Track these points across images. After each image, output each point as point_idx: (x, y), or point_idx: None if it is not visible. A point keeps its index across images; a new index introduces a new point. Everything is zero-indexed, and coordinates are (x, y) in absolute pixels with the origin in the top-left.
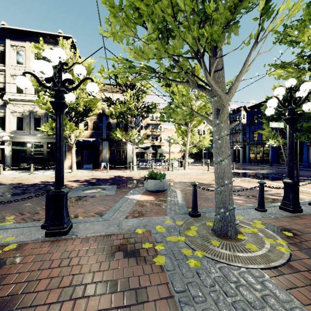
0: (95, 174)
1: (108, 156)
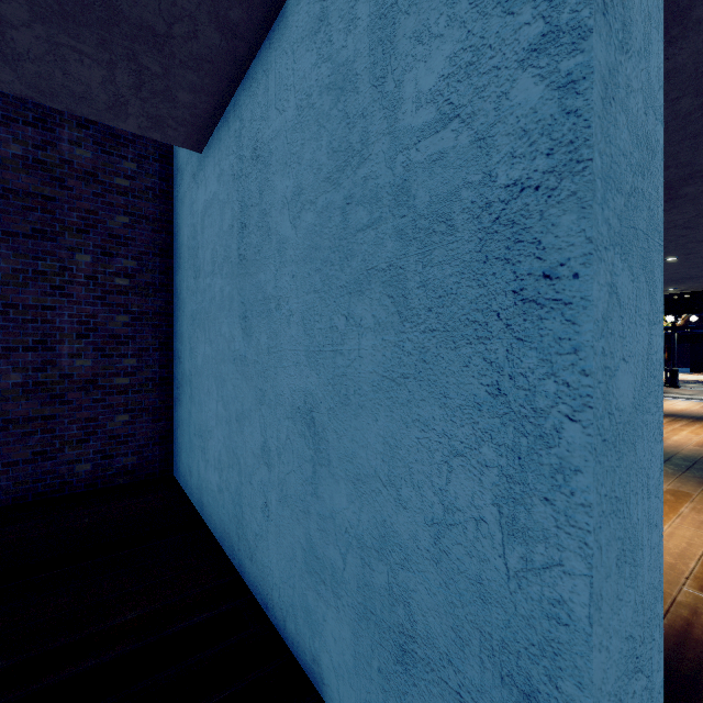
0: (695, 377)
1: None
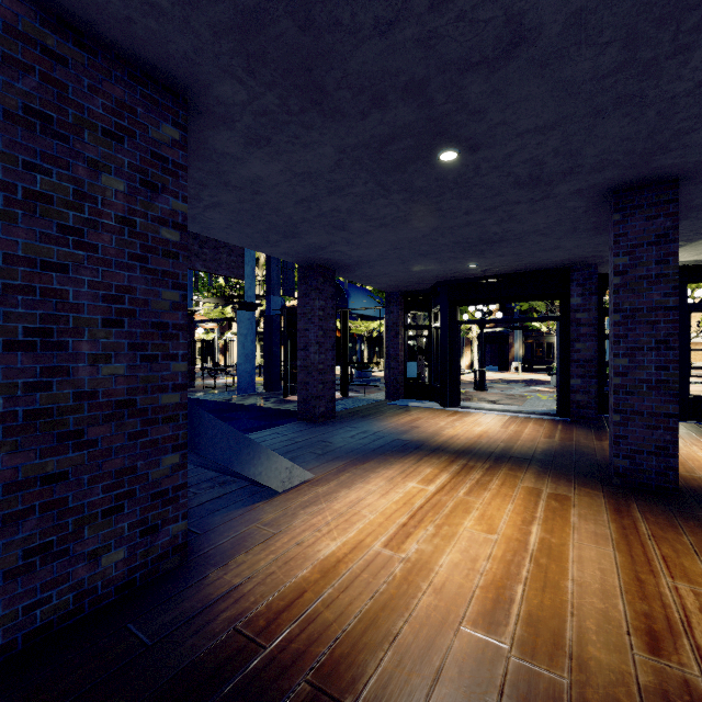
0: (502, 375)
1: (522, 352)
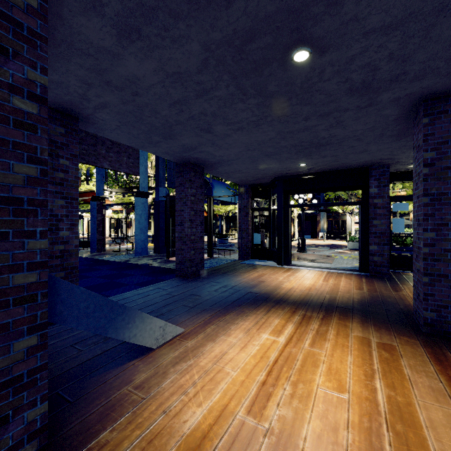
0: (313, 241)
1: (326, 226)
